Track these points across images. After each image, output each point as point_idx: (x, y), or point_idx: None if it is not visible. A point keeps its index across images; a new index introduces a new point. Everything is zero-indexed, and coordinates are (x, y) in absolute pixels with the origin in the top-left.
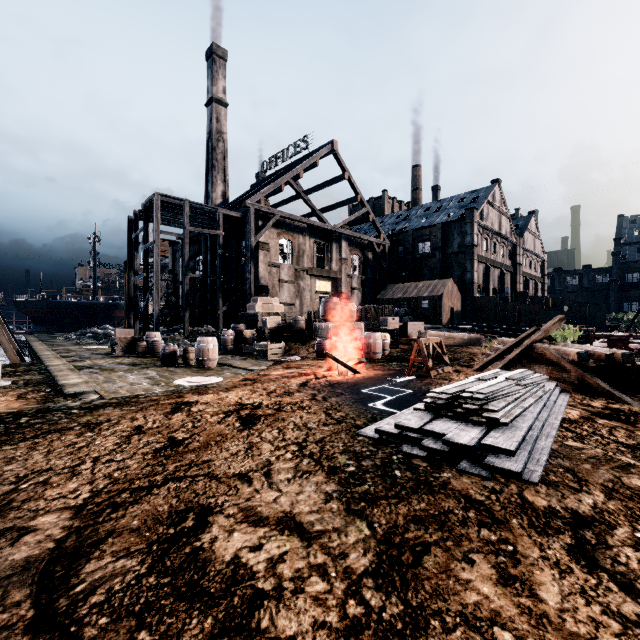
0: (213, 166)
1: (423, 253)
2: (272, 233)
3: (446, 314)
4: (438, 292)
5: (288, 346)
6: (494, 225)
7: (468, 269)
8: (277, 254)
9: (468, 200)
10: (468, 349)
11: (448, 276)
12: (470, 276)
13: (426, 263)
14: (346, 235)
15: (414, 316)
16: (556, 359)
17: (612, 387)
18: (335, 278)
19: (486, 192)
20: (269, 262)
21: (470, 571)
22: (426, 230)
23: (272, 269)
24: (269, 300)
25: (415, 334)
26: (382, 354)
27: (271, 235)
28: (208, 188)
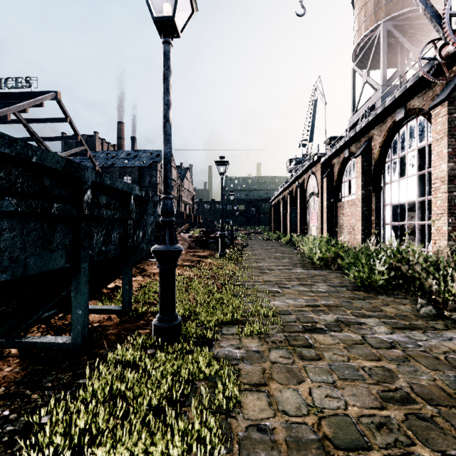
0: None
1: None
2: None
3: None
4: None
5: None
6: None
7: None
8: None
9: (154, 155)
10: None
11: None
12: None
13: None
14: None
15: None
16: (183, 239)
17: (196, 246)
18: None
19: None
20: None
21: (153, 267)
22: (128, 169)
23: None
24: None
25: None
26: None
27: None
28: None
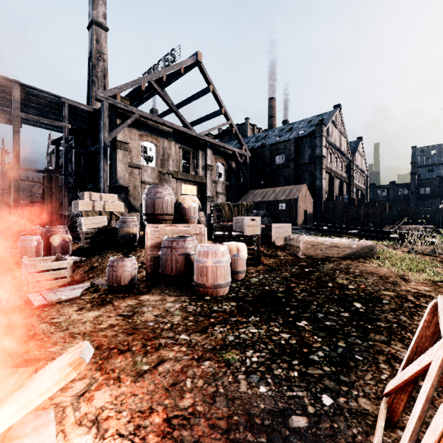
0: (93, 82)
1: (279, 164)
2: (133, 134)
3: (301, 216)
4: (294, 196)
5: (101, 259)
6: (336, 142)
7: (318, 177)
8: (139, 155)
9: (315, 121)
10: (366, 266)
11: (300, 183)
12: (319, 183)
13: (281, 172)
14: (211, 143)
15: (272, 218)
16: None
17: None
18: (201, 183)
19: (330, 114)
20: (129, 162)
21: None
22: (281, 144)
23: (133, 170)
24: (102, 196)
25: (281, 239)
26: (233, 279)
27: (132, 136)
28: (89, 103)
